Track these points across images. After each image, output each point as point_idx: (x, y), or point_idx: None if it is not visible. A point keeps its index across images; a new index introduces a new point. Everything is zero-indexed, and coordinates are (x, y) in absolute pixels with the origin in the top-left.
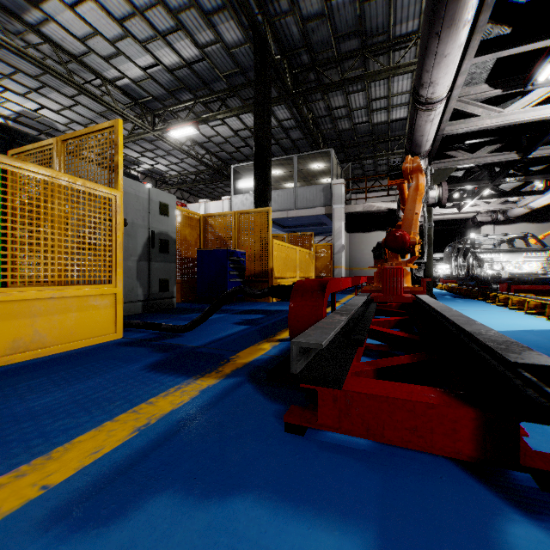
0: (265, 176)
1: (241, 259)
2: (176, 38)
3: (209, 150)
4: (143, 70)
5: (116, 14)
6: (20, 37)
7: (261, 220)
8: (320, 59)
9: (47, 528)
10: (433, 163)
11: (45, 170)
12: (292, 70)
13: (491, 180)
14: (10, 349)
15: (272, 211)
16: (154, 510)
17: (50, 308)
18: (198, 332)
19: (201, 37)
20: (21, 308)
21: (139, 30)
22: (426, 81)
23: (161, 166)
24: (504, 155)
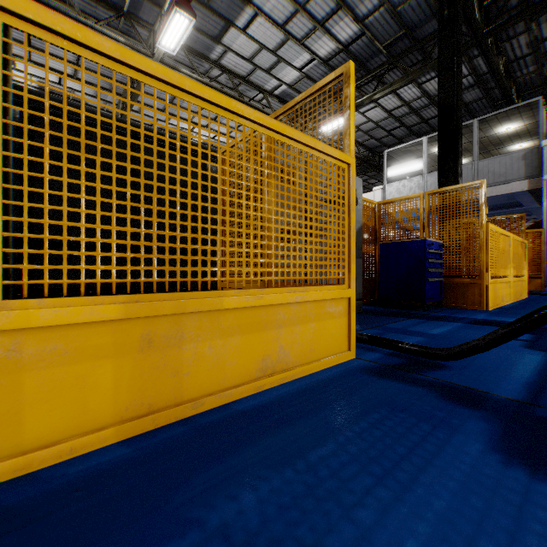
0: (454, 145)
1: (439, 253)
2: (335, 21)
3: (356, 141)
4: (300, 70)
5: (280, 19)
6: (206, 75)
7: (467, 199)
8: None
9: None
10: None
11: (289, 130)
12: (482, 4)
13: None
14: (258, 370)
15: None
16: None
17: (292, 317)
18: (461, 360)
19: (363, 8)
20: (268, 315)
21: (299, 28)
22: None
23: None
24: None
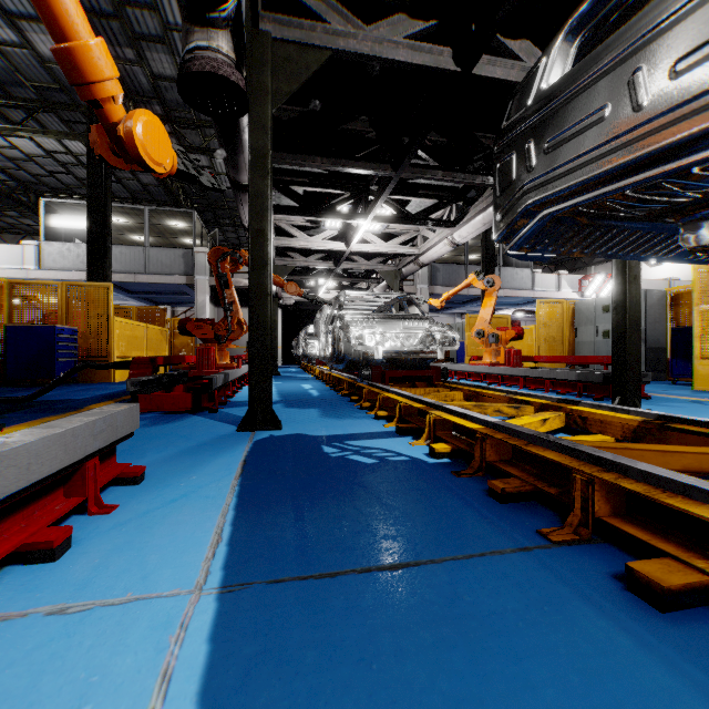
0: (103, 241)
1: (72, 337)
2: None
3: None
4: None
5: None
6: None
7: (100, 295)
8: (177, 116)
9: None
10: (278, 260)
11: None
12: None
13: (328, 277)
14: None
15: (113, 272)
16: None
17: None
18: (41, 401)
19: None
20: None
21: None
22: (244, 219)
23: None
24: (327, 263)
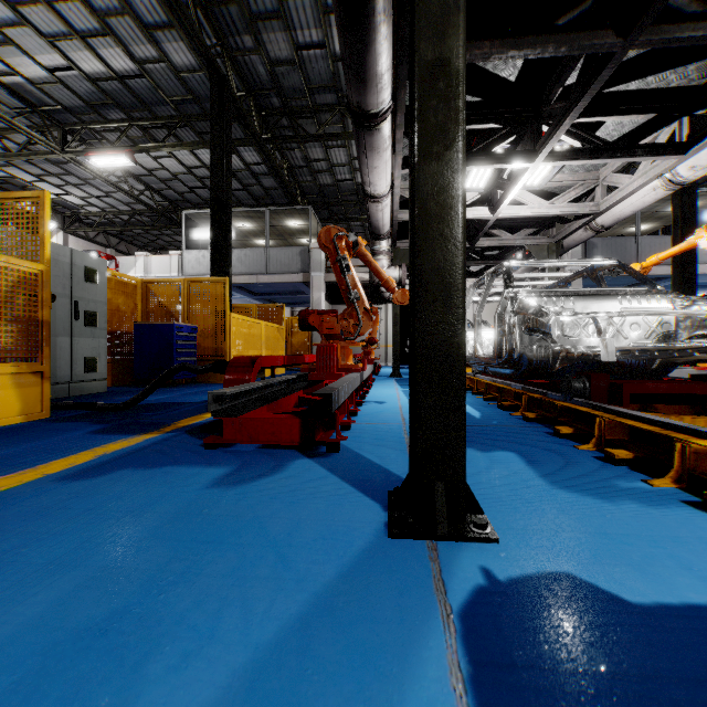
0: (224, 237)
1: (191, 335)
2: (102, 43)
3: (150, 186)
4: (49, 70)
5: None
6: None
7: (217, 291)
8: (294, 106)
9: (60, 481)
10: (400, 242)
11: None
12: (261, 111)
13: None
14: None
15: (238, 275)
16: (121, 473)
17: None
18: (139, 409)
19: (139, 50)
20: None
21: (44, 22)
22: (367, 181)
23: (73, 197)
24: None
